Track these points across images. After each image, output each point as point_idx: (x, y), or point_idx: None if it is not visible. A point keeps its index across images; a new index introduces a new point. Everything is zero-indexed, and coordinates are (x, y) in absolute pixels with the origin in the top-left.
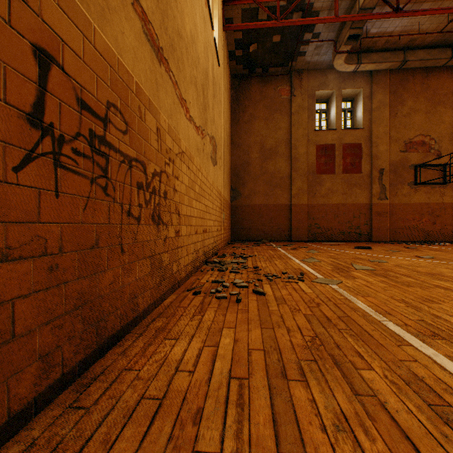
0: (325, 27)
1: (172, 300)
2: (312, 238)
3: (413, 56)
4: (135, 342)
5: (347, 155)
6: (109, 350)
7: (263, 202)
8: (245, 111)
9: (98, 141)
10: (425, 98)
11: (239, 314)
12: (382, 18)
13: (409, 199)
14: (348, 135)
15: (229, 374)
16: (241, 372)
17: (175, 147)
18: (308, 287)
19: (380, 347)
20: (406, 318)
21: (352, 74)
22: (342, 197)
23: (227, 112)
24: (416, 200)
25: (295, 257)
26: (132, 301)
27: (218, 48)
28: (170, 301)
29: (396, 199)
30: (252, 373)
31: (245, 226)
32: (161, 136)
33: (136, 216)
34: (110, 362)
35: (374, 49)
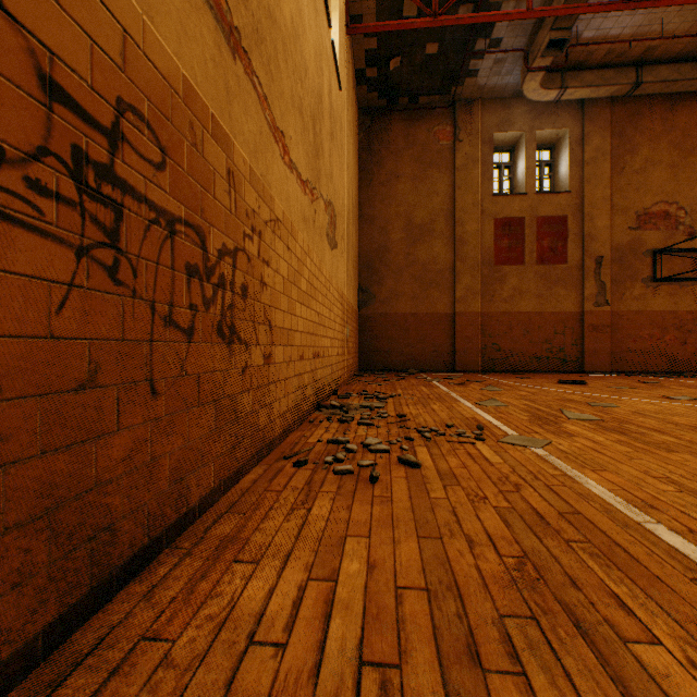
0: (511, 28)
1: (256, 477)
2: (488, 367)
3: (650, 75)
4: (176, 570)
5: (543, 234)
6: (122, 589)
7: (410, 310)
8: (382, 166)
9: (94, 174)
10: (669, 142)
11: (376, 507)
12: (604, 10)
13: (644, 305)
14: (546, 203)
15: (359, 652)
16: (384, 648)
17: (263, 209)
18: (493, 451)
19: (658, 585)
20: (687, 517)
21: (551, 106)
22: (536, 302)
23: (353, 166)
24: (655, 306)
25: (464, 398)
26: (176, 487)
27: (338, 60)
28: (252, 480)
29: (623, 305)
30: (406, 650)
31: (382, 347)
32: (237, 185)
33: (184, 326)
34: (118, 619)
35: (588, 65)
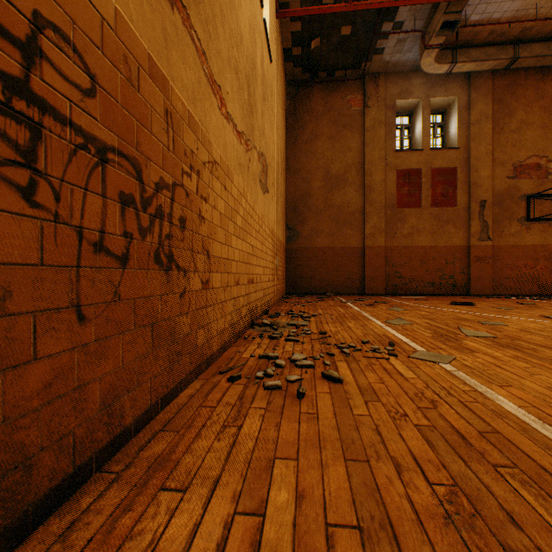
0: (411, 13)
1: (193, 392)
2: (391, 291)
3: (525, 51)
4: (100, 500)
5: (437, 183)
6: (39, 525)
7: (328, 245)
8: (305, 127)
9: (2, 85)
10: (540, 107)
11: (303, 424)
12: None
13: (519, 240)
14: (439, 157)
15: None
16: None
17: (201, 151)
18: (406, 366)
19: None
20: None
21: (443, 78)
22: (430, 238)
23: (282, 127)
24: (529, 241)
25: (374, 317)
26: (107, 410)
27: (269, 38)
28: (189, 395)
29: (502, 240)
30: None
31: (305, 275)
32: (175, 126)
33: (117, 253)
34: None
35: (474, 44)
